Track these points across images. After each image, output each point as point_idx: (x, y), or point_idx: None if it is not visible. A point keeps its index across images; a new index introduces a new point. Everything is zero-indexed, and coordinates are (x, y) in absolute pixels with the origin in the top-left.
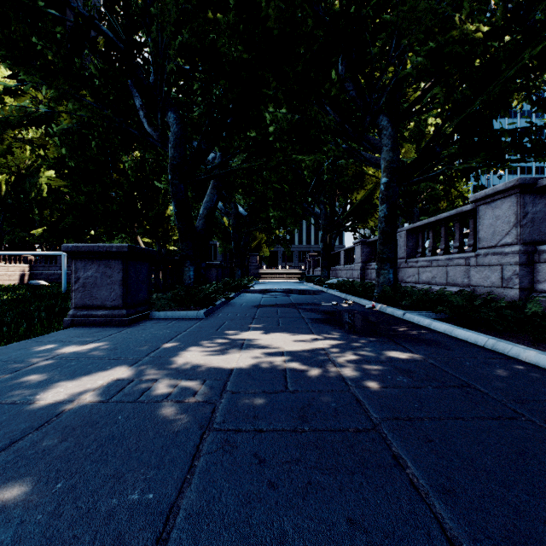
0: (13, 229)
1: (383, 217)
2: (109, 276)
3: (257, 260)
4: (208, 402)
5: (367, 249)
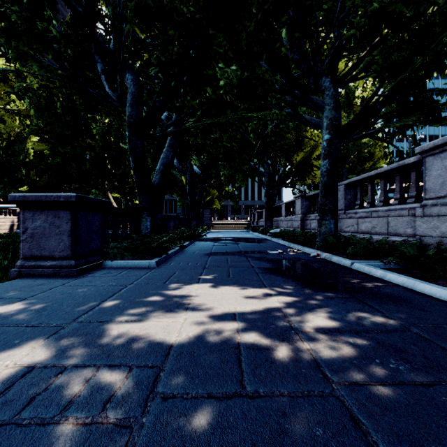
0: (5, 186)
1: (325, 171)
2: (58, 227)
3: (210, 213)
4: (121, 424)
5: (306, 202)
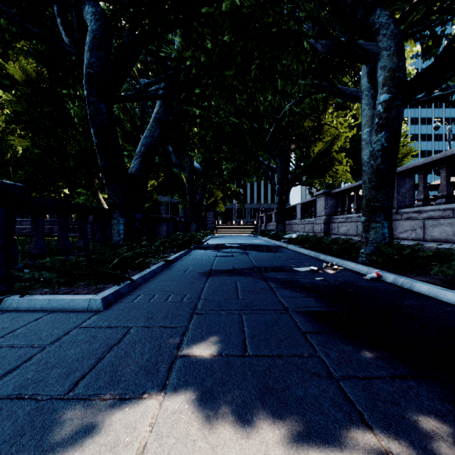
0: None
1: (379, 150)
2: None
3: (213, 215)
4: None
5: (331, 201)
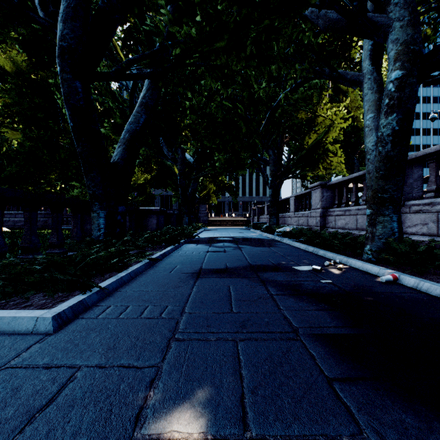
0: None
1: (389, 134)
2: None
3: (206, 208)
4: None
5: (327, 193)
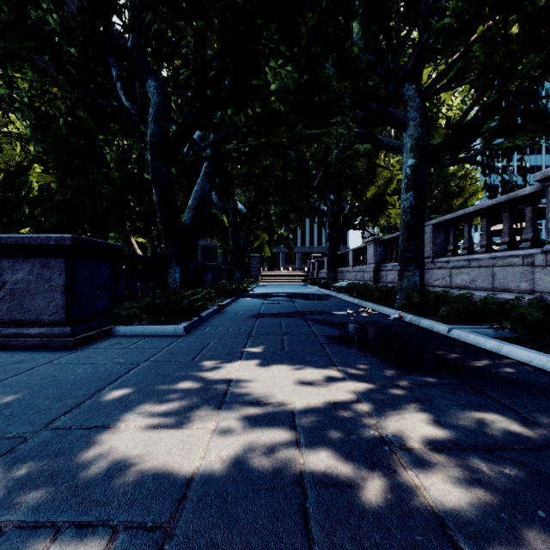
0: (3, 229)
1: (409, 207)
2: (47, 280)
3: (258, 262)
4: None
5: (381, 248)
